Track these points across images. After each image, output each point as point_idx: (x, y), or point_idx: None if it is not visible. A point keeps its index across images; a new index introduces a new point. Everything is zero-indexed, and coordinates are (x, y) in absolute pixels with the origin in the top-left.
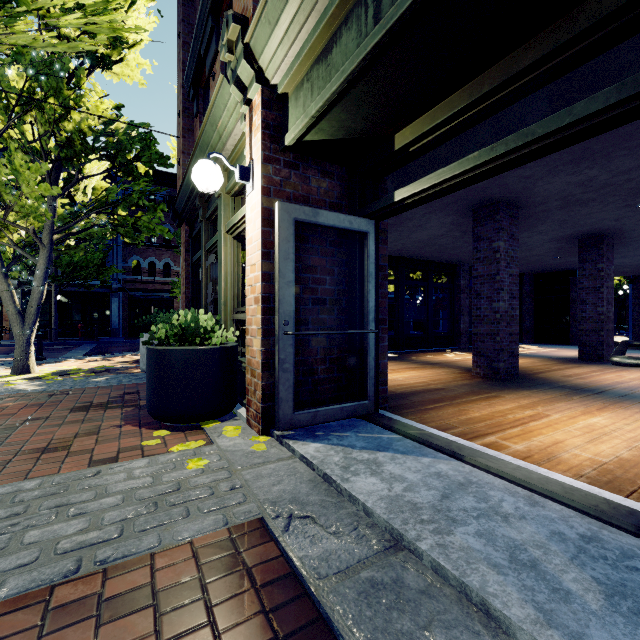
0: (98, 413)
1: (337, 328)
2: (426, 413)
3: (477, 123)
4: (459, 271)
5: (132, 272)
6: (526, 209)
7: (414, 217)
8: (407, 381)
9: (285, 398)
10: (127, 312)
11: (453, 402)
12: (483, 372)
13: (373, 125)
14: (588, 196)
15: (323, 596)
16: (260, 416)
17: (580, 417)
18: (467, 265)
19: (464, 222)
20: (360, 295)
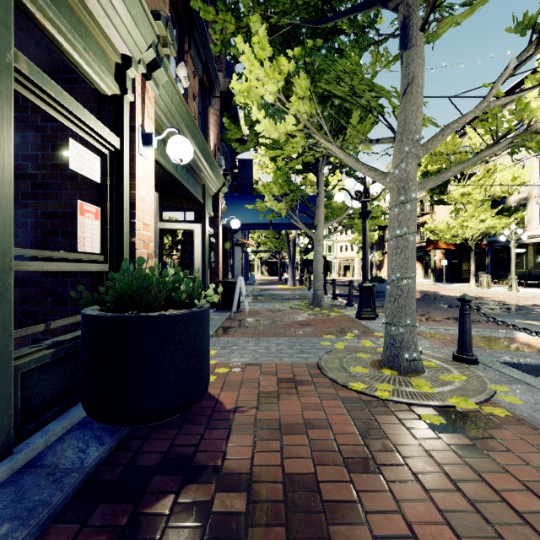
0: (265, 472)
1: None
2: None
3: None
4: None
5: None
6: None
7: None
8: None
9: None
10: None
11: None
12: None
13: None
14: None
15: (215, 329)
16: None
17: None
18: None
19: None
20: None
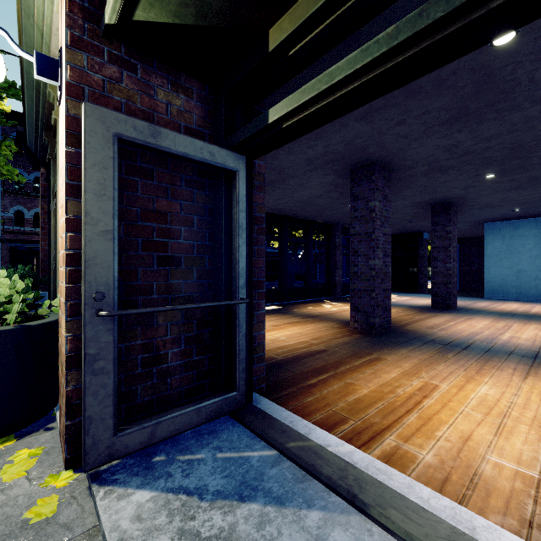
0: None
1: (197, 296)
2: (309, 394)
3: (383, 8)
4: (334, 230)
5: (14, 222)
6: (397, 173)
7: (296, 174)
8: (289, 341)
9: (98, 415)
10: (8, 264)
11: (337, 371)
12: (360, 327)
13: (236, 1)
14: (450, 163)
15: None
16: (64, 440)
17: (467, 386)
18: (341, 225)
19: (342, 183)
20: (227, 253)
